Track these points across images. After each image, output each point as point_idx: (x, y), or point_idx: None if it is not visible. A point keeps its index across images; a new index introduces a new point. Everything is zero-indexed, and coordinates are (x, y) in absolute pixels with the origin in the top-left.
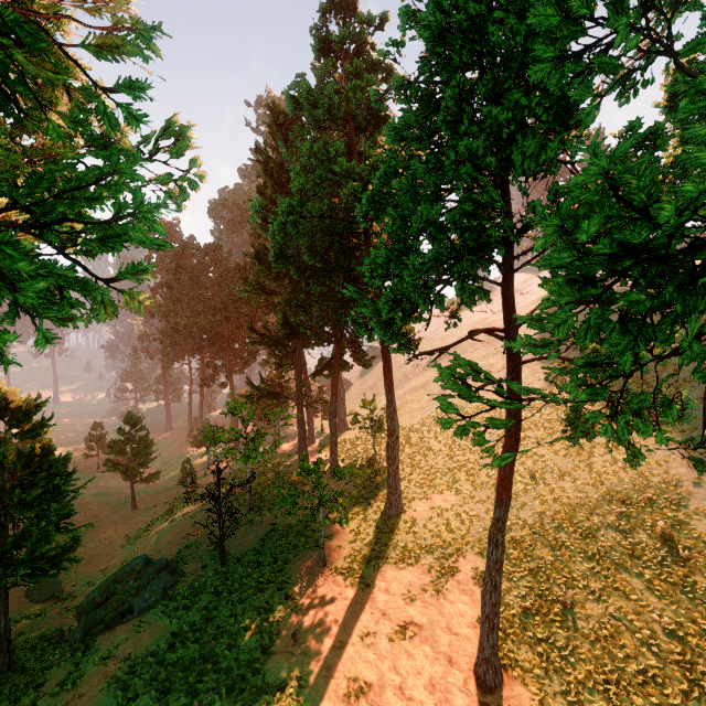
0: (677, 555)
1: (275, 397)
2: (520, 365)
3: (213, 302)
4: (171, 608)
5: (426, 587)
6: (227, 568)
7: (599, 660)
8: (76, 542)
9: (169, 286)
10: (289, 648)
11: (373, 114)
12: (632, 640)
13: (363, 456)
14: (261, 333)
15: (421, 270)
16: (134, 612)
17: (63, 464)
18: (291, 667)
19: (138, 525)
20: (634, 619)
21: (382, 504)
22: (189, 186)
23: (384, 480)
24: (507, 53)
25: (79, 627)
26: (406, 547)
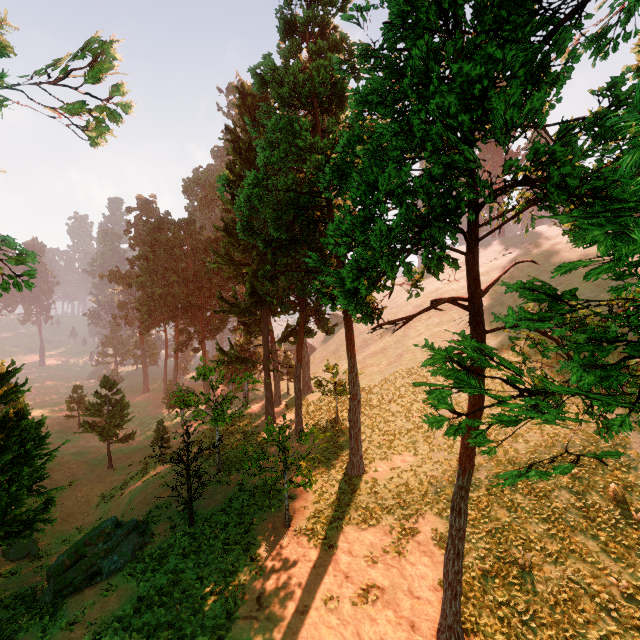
0: (630, 517)
1: (243, 362)
2: (484, 334)
3: (187, 273)
4: (139, 570)
5: (387, 548)
6: (195, 529)
7: (560, 625)
8: (50, 503)
9: (145, 258)
10: (253, 612)
11: (336, 92)
12: (591, 604)
13: (326, 417)
14: (230, 302)
15: (389, 236)
16: (102, 575)
17: (37, 429)
18: (255, 634)
19: (113, 484)
20: (592, 582)
21: (344, 465)
22: (110, 119)
23: (346, 441)
24: (480, 5)
25: (49, 589)
26: (368, 508)
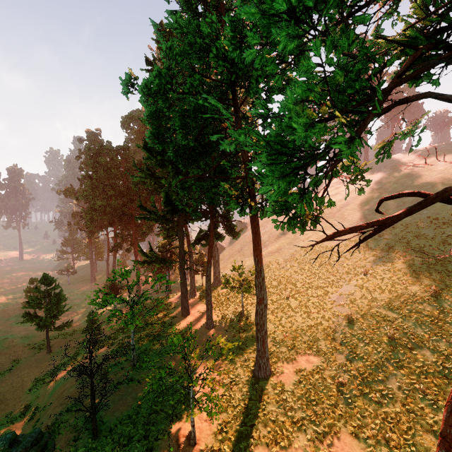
0: None
1: (162, 262)
2: None
3: (122, 189)
4: None
5: None
6: (98, 443)
7: None
8: None
9: (89, 176)
10: None
11: None
12: None
13: (233, 309)
14: (149, 210)
15: None
16: None
17: None
18: None
19: (47, 369)
20: None
21: (250, 363)
22: None
23: (251, 336)
24: None
25: None
26: (277, 422)
